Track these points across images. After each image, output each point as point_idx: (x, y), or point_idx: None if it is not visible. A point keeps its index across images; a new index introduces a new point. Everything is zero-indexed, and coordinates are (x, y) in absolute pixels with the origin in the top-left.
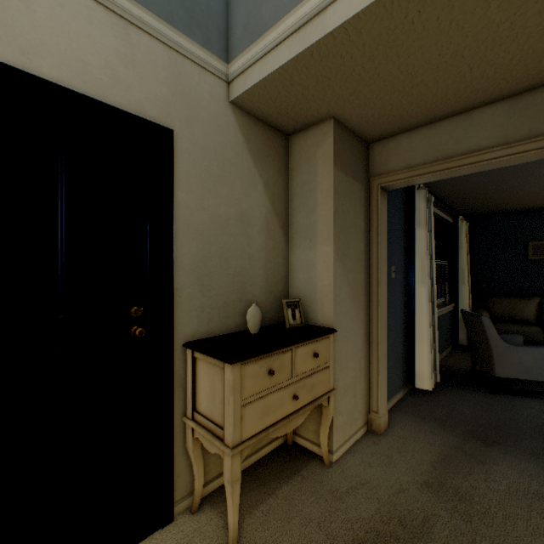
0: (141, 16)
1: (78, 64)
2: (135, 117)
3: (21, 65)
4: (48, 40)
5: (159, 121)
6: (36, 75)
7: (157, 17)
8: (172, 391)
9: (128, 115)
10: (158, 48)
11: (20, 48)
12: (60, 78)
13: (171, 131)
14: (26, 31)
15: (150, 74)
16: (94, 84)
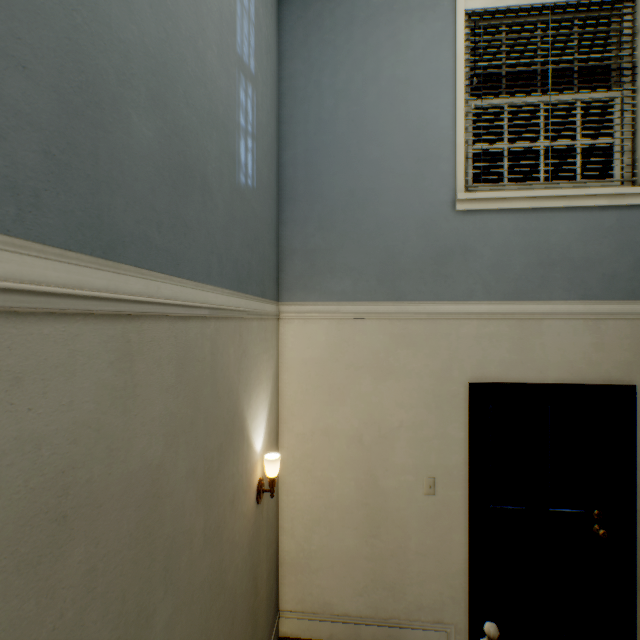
0: (607, 308)
1: (566, 363)
2: (604, 386)
3: (539, 378)
4: (551, 357)
5: (621, 380)
6: (545, 380)
7: (619, 300)
8: (633, 591)
9: (599, 386)
10: (620, 324)
11: (538, 369)
12: (557, 377)
13: (632, 386)
14: (541, 359)
15: (613, 347)
16: (576, 372)
